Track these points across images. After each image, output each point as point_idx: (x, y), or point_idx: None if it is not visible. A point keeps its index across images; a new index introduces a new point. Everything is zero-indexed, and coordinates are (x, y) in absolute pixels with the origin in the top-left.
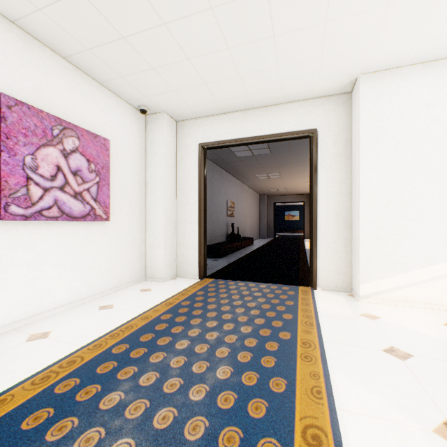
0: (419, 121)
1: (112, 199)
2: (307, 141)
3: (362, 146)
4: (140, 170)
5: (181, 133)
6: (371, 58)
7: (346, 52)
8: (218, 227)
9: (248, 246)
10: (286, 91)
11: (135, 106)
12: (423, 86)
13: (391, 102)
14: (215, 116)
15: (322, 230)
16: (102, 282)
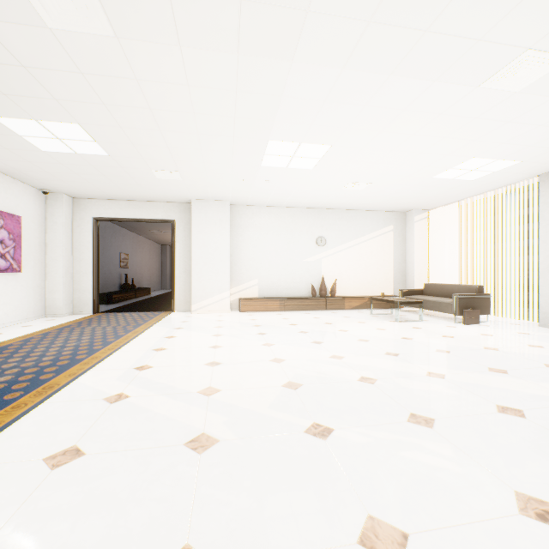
0: (217, 227)
1: (22, 257)
2: None
3: (193, 235)
4: (42, 234)
5: (77, 207)
6: (193, 196)
7: (179, 193)
8: (111, 277)
9: (144, 296)
10: (154, 198)
11: (38, 188)
12: (219, 211)
13: (206, 216)
14: (107, 200)
15: (178, 278)
16: (16, 314)
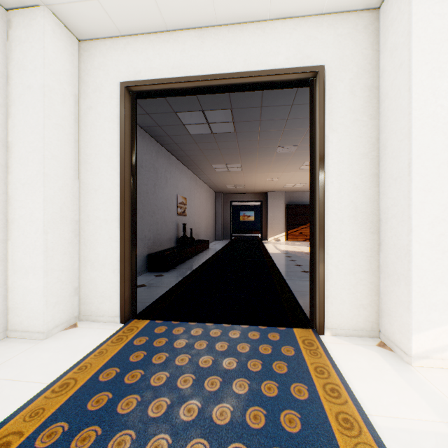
0: None
1: None
2: (284, 114)
3: (415, 85)
4: None
5: (88, 63)
6: None
7: None
8: (165, 229)
9: (203, 252)
10: None
11: None
12: None
13: None
14: (150, 35)
15: (332, 235)
16: None
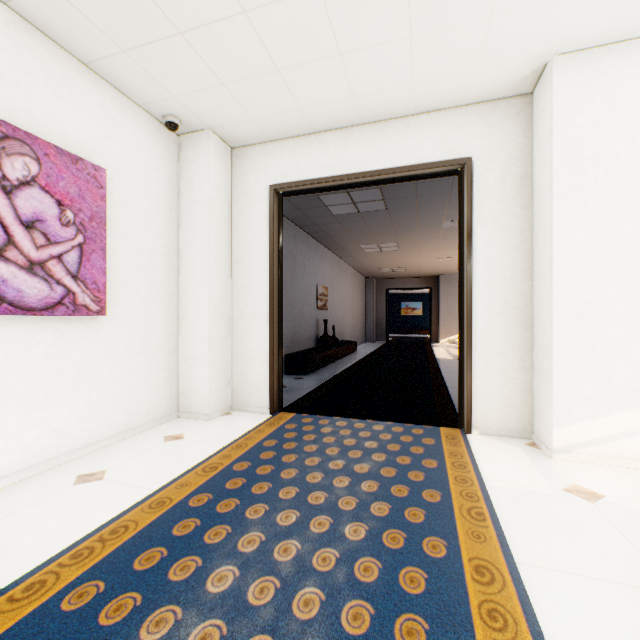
0: None
1: (113, 276)
2: (445, 188)
3: (556, 182)
4: (168, 229)
5: (239, 168)
6: (580, 18)
7: (537, 3)
8: (304, 325)
9: (349, 355)
10: (419, 88)
11: (157, 116)
12: None
13: (610, 103)
14: (297, 138)
15: (480, 331)
16: (91, 426)
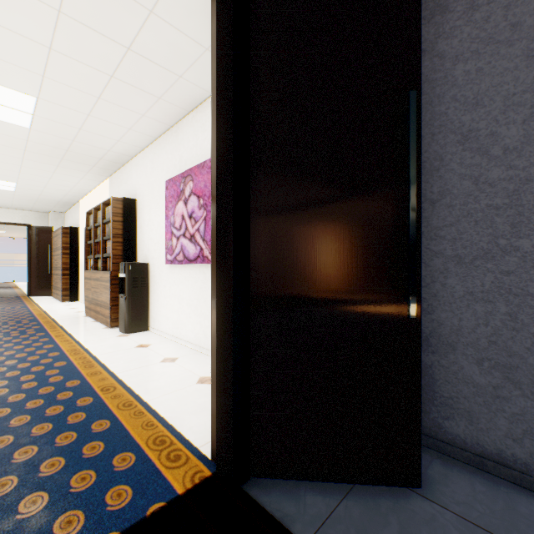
0: None
1: None
2: None
3: None
4: None
5: None
6: None
7: None
8: None
9: None
10: None
11: None
12: None
13: None
14: None
15: None
16: None
